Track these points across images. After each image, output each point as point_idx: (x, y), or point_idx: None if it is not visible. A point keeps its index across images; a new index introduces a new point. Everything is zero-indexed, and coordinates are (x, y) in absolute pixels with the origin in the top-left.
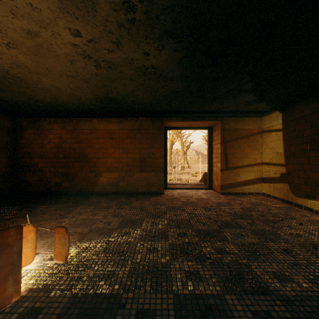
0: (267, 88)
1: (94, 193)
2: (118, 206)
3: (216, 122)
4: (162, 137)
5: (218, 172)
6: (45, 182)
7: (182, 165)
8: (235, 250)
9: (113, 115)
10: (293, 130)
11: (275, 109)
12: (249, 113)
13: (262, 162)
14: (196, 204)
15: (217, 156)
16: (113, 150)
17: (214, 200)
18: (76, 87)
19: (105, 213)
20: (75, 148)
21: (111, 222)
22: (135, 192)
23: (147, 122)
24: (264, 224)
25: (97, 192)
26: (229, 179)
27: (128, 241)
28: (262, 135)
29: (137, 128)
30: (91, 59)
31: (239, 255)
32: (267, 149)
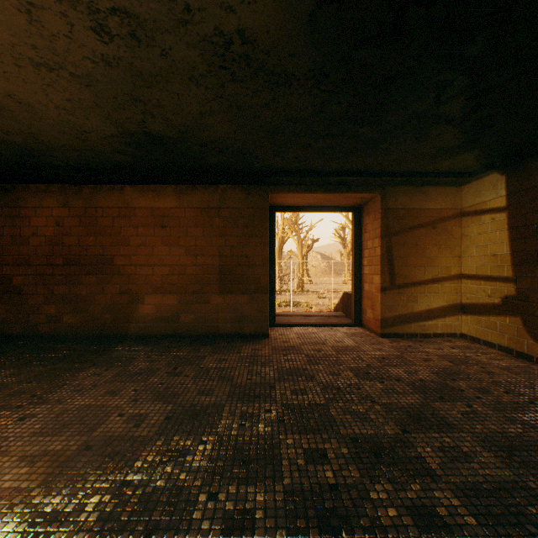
0: (495, 114)
1: (129, 337)
2: (172, 369)
3: (370, 196)
4: (265, 224)
5: (375, 293)
6: (27, 314)
7: (300, 279)
8: (464, 515)
9: (167, 178)
10: (534, 208)
11: (493, 168)
12: (438, 177)
13: (461, 274)
14: (335, 360)
15: (372, 262)
16: (167, 250)
17: (371, 350)
18: (68, 102)
19: (138, 387)
20: (89, 246)
21: (147, 414)
22: (211, 333)
23: (236, 195)
24: (498, 415)
25: (134, 335)
26: (396, 308)
27: (175, 486)
28: (461, 221)
29: (215, 206)
30: (80, 3)
31: (485, 537)
32: (471, 249)
